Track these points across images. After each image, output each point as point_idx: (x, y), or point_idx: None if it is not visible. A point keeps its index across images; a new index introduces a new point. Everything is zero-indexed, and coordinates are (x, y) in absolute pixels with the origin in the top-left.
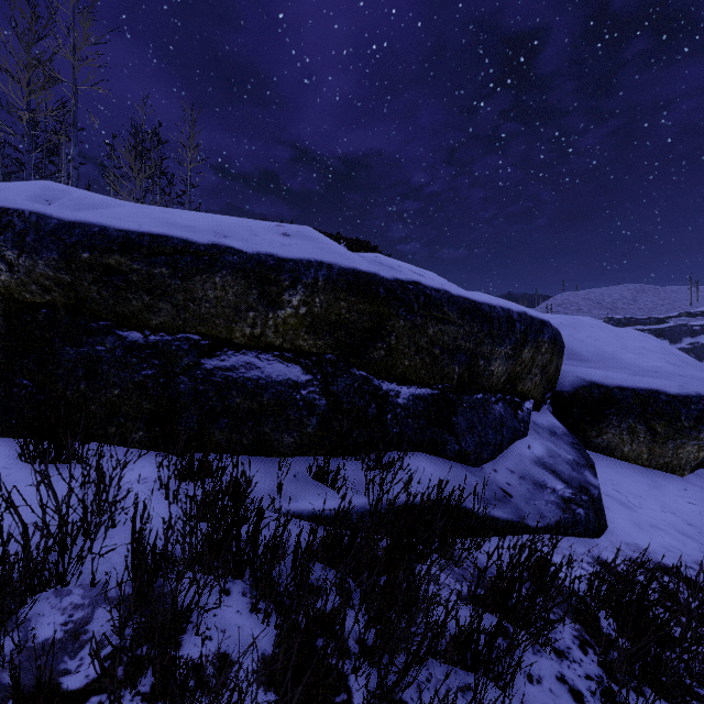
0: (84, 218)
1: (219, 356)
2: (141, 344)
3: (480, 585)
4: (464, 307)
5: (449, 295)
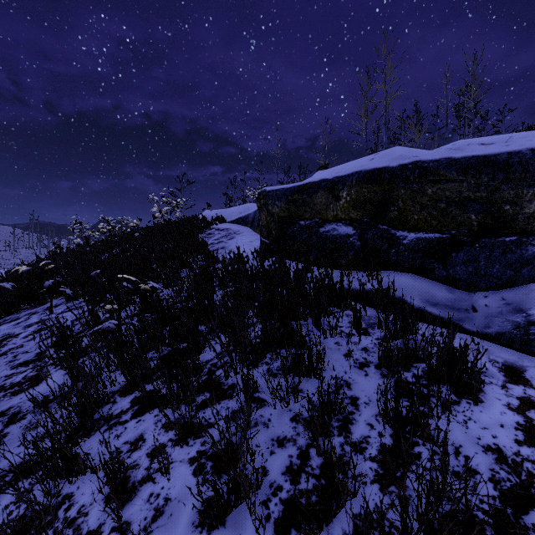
0: (292, 185)
1: (324, 227)
2: (304, 226)
3: (367, 325)
4: (467, 165)
5: (449, 160)
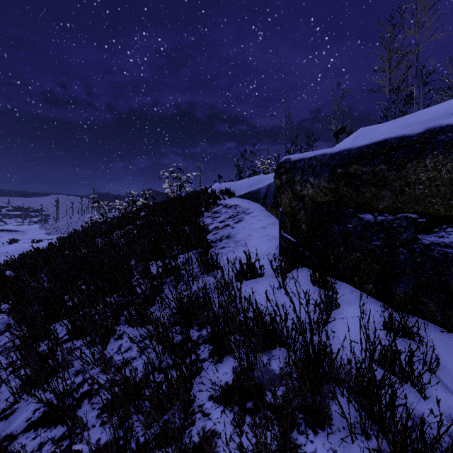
0: (341, 148)
1: (436, 233)
2: (371, 223)
3: None
4: None
5: None
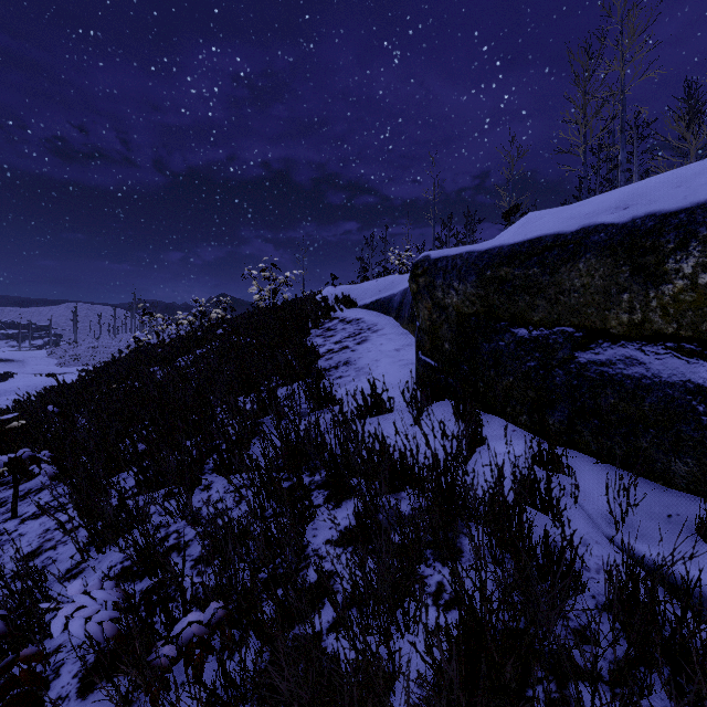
0: (492, 244)
1: (593, 349)
2: (526, 339)
3: None
4: None
5: None
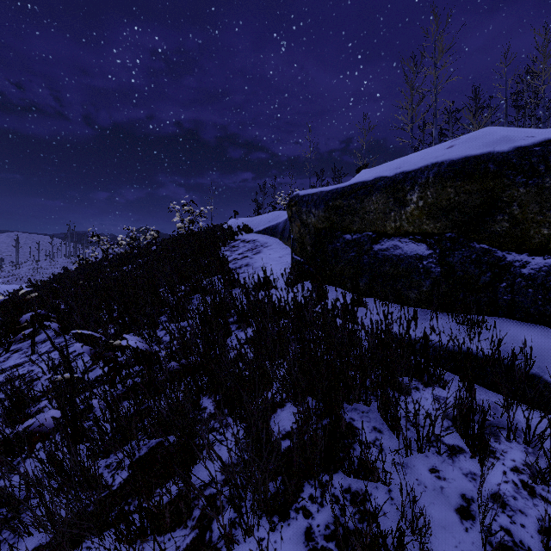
0: (333, 187)
1: (380, 243)
2: (350, 241)
3: None
4: None
5: None
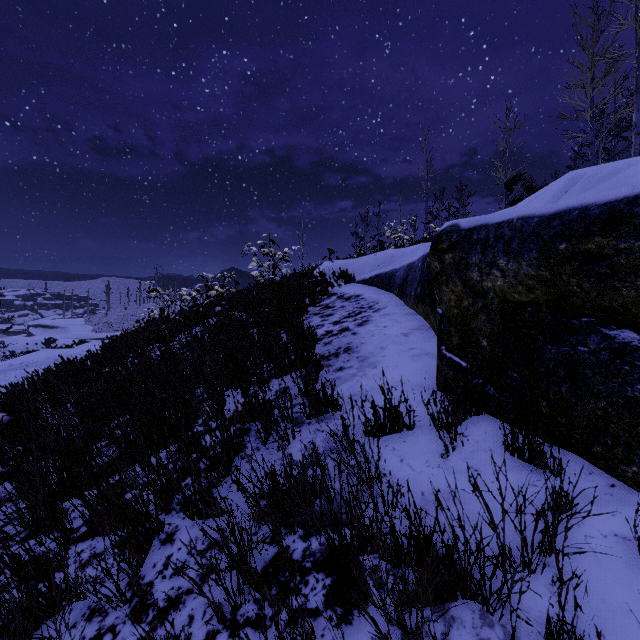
0: (564, 205)
1: None
2: (635, 348)
3: None
4: None
5: None
